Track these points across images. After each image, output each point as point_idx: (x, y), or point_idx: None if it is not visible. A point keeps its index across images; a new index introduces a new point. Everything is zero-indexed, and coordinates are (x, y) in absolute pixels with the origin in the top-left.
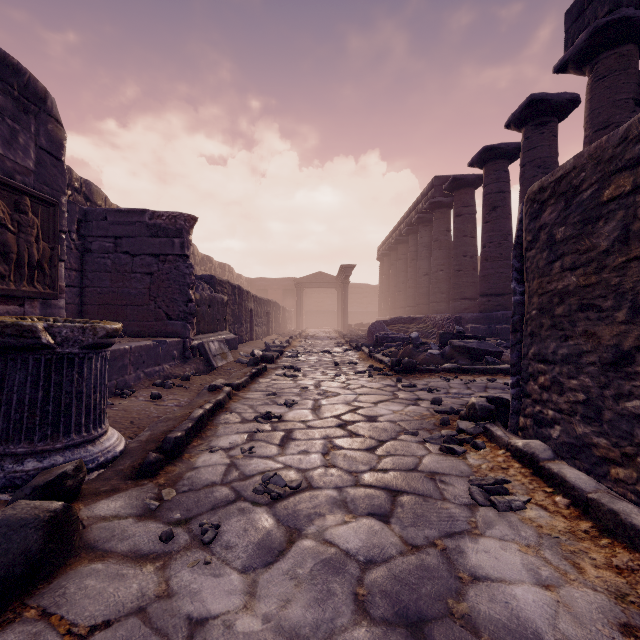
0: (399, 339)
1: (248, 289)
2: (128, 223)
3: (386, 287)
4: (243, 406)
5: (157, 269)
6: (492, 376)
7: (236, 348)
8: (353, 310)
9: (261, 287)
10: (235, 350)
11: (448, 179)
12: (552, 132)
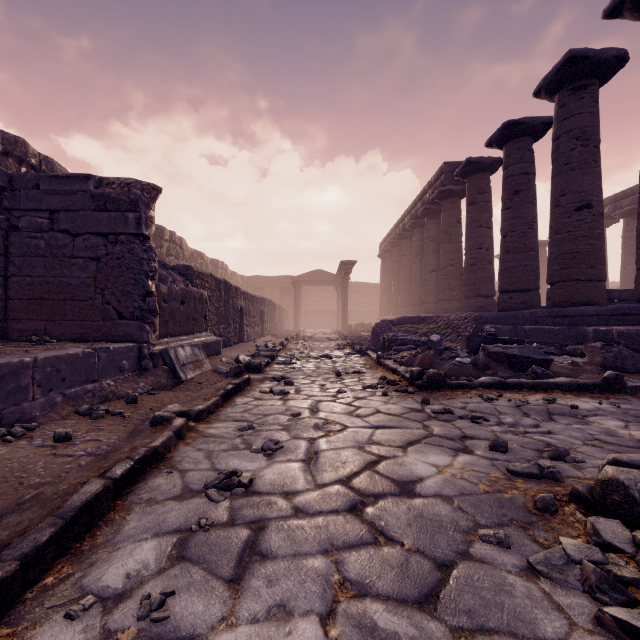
0: (410, 342)
1: (243, 288)
2: (67, 192)
3: (388, 285)
4: (196, 454)
5: (105, 253)
6: (547, 394)
7: (219, 353)
8: (353, 310)
9: (257, 285)
10: (217, 355)
11: (459, 165)
12: (593, 97)
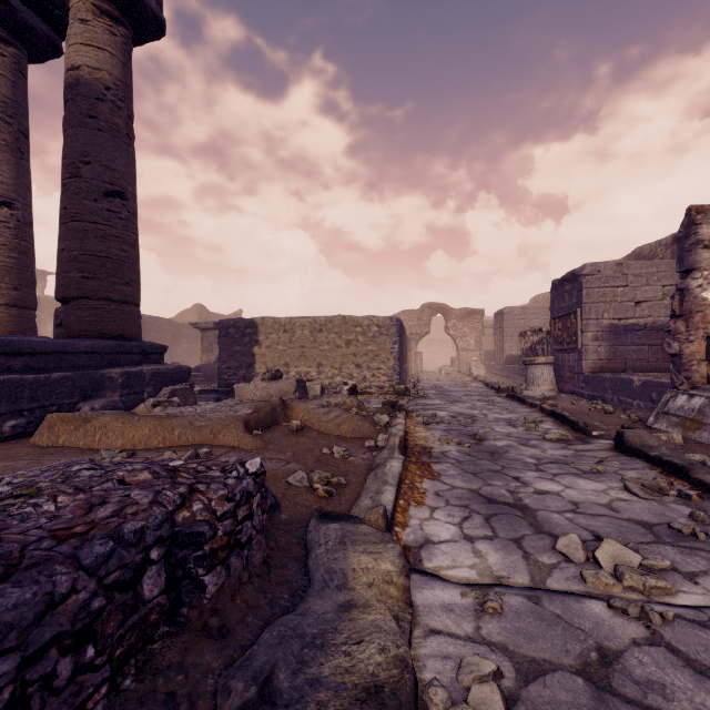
0: None
1: None
2: None
3: None
4: (516, 405)
5: None
6: None
7: None
8: None
9: None
10: None
11: None
12: None
